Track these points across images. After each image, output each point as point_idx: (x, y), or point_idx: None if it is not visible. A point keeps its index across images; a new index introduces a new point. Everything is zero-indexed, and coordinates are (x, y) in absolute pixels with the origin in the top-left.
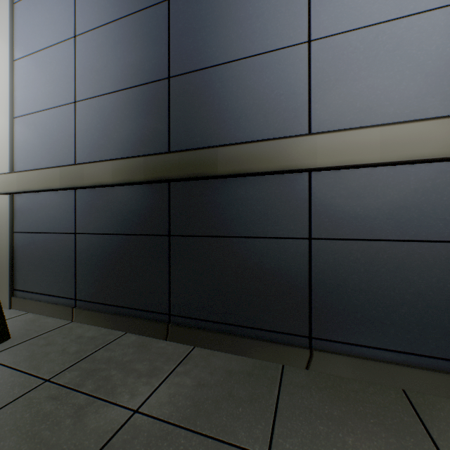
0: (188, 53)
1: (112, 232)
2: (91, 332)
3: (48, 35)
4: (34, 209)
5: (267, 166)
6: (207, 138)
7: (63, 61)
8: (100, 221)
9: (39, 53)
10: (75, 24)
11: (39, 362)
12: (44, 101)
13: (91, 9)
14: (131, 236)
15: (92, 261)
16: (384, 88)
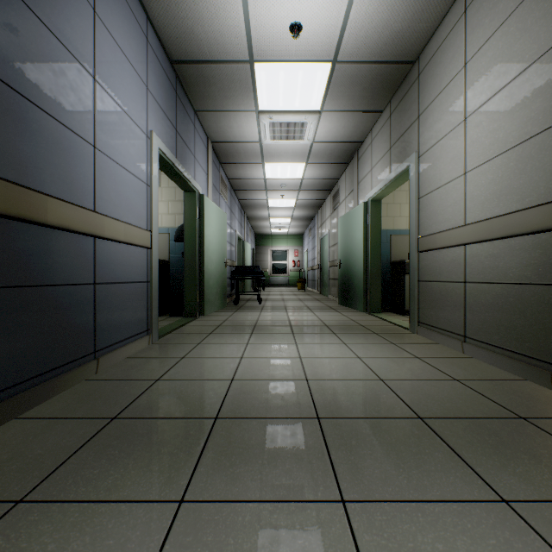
0: (1, 54)
1: None
2: None
3: None
4: None
5: (83, 228)
6: (24, 176)
7: None
8: None
9: None
10: None
11: None
12: None
13: None
14: None
15: None
16: (120, 200)
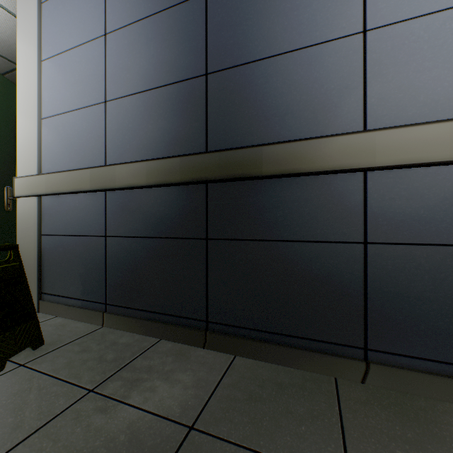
0: (228, 47)
1: (144, 235)
2: (124, 339)
3: (77, 34)
4: (62, 212)
5: (318, 165)
6: (248, 137)
7: (93, 60)
8: (132, 223)
9: (67, 52)
10: (105, 22)
11: (78, 370)
12: (73, 101)
13: (122, 6)
14: (165, 239)
15: (123, 264)
16: None
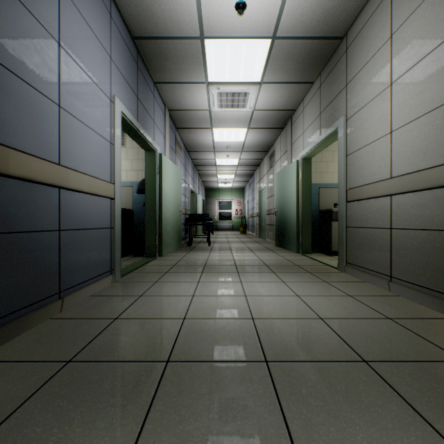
0: None
1: None
2: None
3: None
4: None
5: (46, 179)
6: None
7: None
8: None
9: None
10: None
11: None
12: None
13: None
14: None
15: None
16: (85, 156)
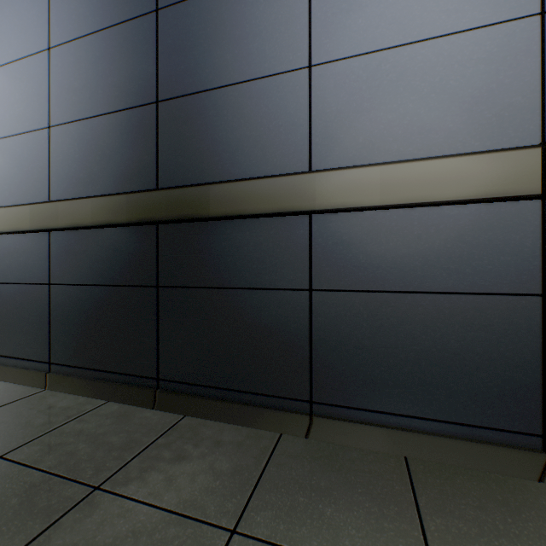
0: (179, 74)
1: (92, 282)
2: (65, 402)
3: (18, 45)
4: (0, 255)
5: (263, 207)
6: (199, 174)
7: (35, 77)
8: (79, 269)
9: (6, 66)
10: (49, 33)
11: None
12: (13, 125)
13: (67, 17)
14: (114, 287)
15: (69, 317)
16: (388, 122)
